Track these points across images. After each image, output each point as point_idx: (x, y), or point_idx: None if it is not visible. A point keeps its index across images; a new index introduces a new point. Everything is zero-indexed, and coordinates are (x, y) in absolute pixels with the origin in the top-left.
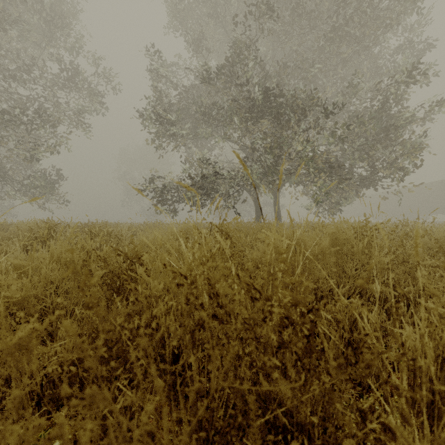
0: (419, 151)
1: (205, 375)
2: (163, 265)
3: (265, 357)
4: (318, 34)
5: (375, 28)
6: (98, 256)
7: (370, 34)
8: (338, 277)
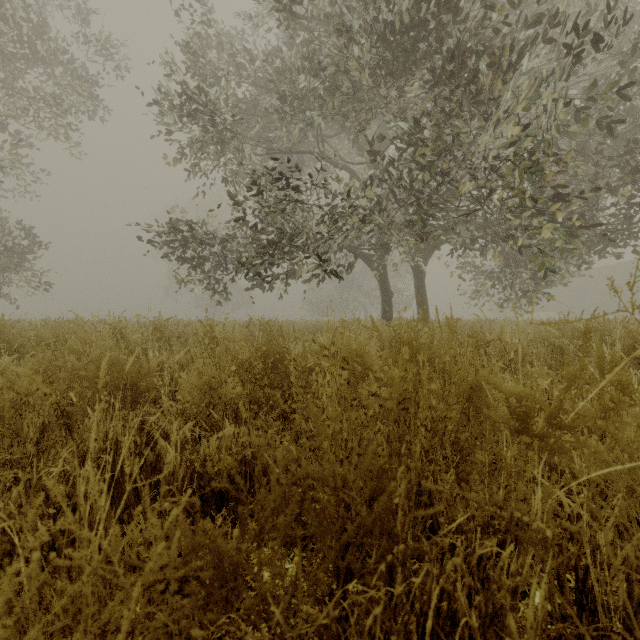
0: None
1: None
2: None
3: None
4: None
5: None
6: None
7: None
8: None
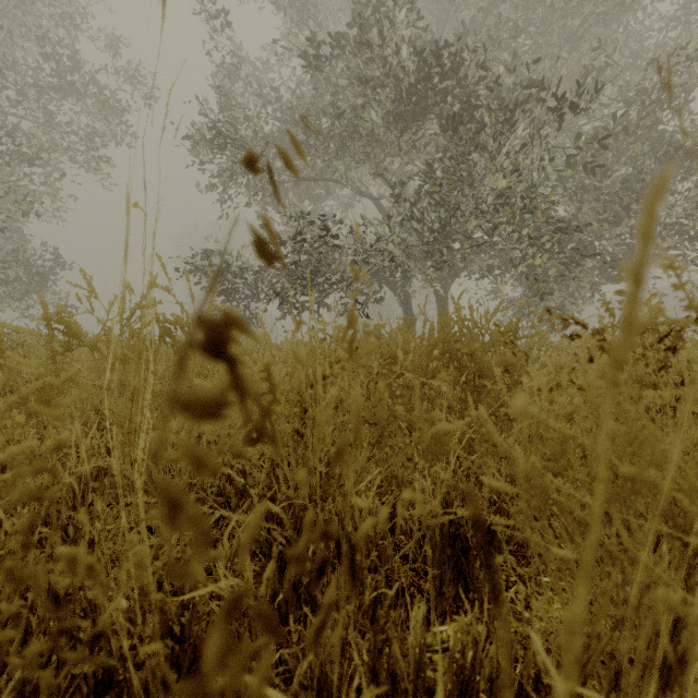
0: None
1: None
2: None
3: None
4: None
5: None
6: None
7: None
8: None
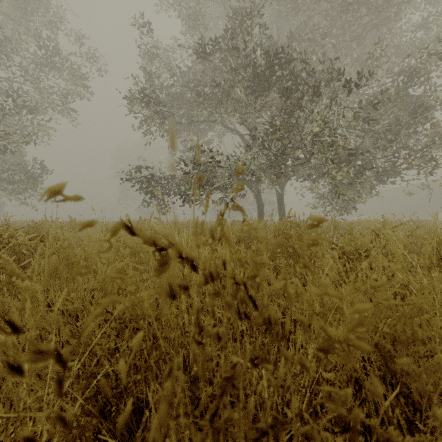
0: None
1: None
2: None
3: None
4: (332, 2)
5: None
6: None
7: (390, 4)
8: None
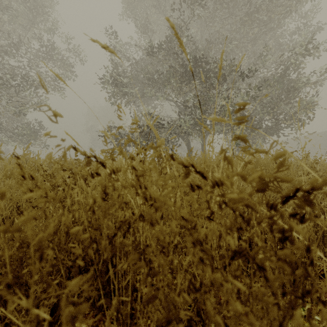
0: (312, 106)
1: (129, 292)
2: (73, 147)
3: (216, 274)
4: (235, 18)
5: (278, 13)
6: (44, 171)
7: (274, 19)
8: (259, 195)
